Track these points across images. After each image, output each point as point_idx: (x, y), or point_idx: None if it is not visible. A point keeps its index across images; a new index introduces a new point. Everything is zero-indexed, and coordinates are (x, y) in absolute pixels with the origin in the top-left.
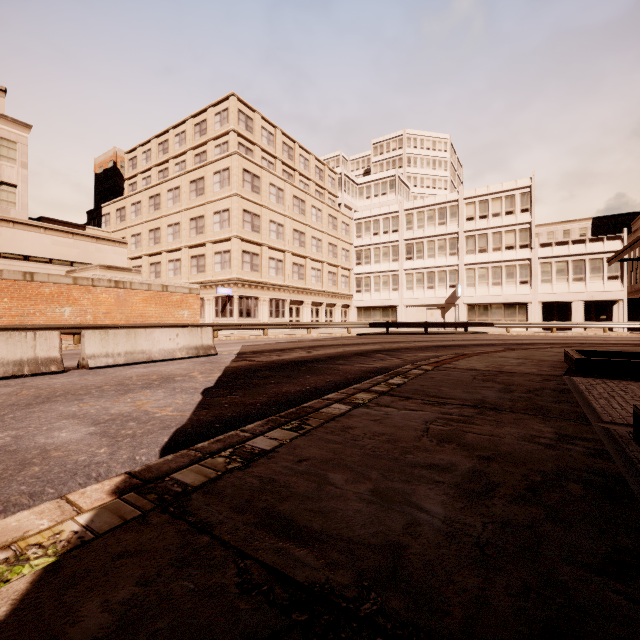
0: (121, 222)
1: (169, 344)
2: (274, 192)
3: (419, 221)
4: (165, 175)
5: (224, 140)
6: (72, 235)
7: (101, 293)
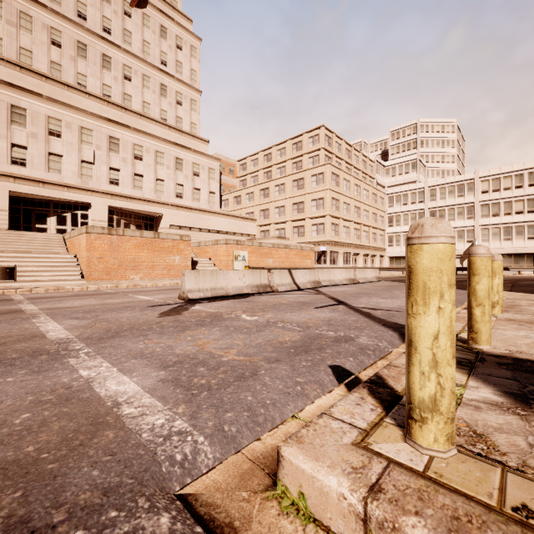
0: (237, 205)
1: (370, 275)
2: (345, 183)
3: (441, 194)
4: (269, 175)
5: (316, 154)
6: (235, 217)
7: (280, 251)
